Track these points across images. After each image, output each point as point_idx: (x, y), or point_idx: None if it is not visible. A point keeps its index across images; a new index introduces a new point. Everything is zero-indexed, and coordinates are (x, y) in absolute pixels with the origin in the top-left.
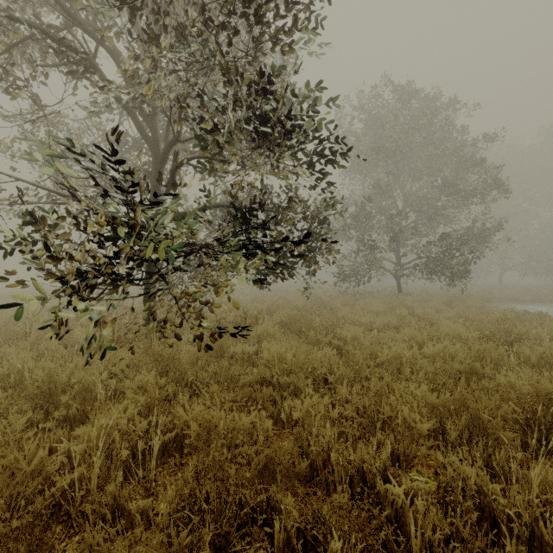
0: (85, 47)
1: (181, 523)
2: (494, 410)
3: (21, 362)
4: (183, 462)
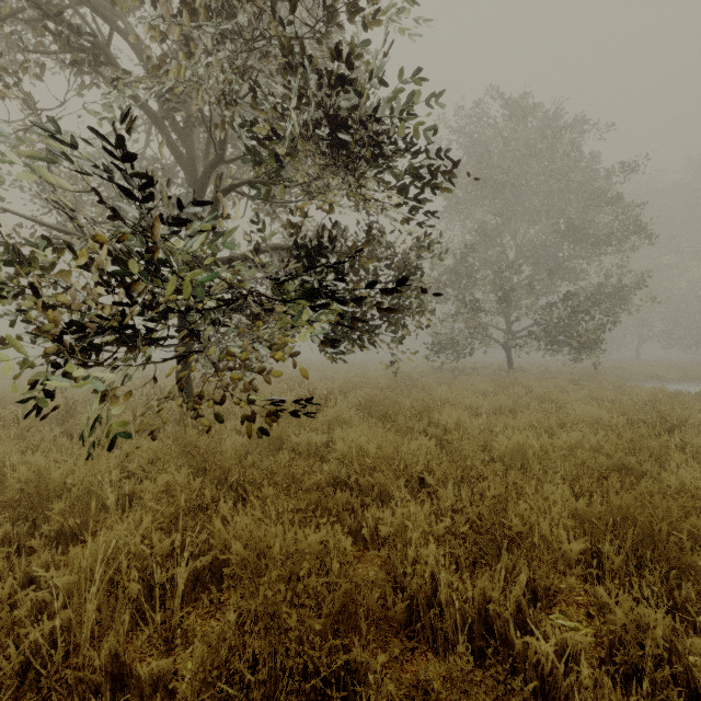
0: (95, 31)
1: (214, 699)
2: (675, 524)
3: (2, 456)
4: (223, 598)
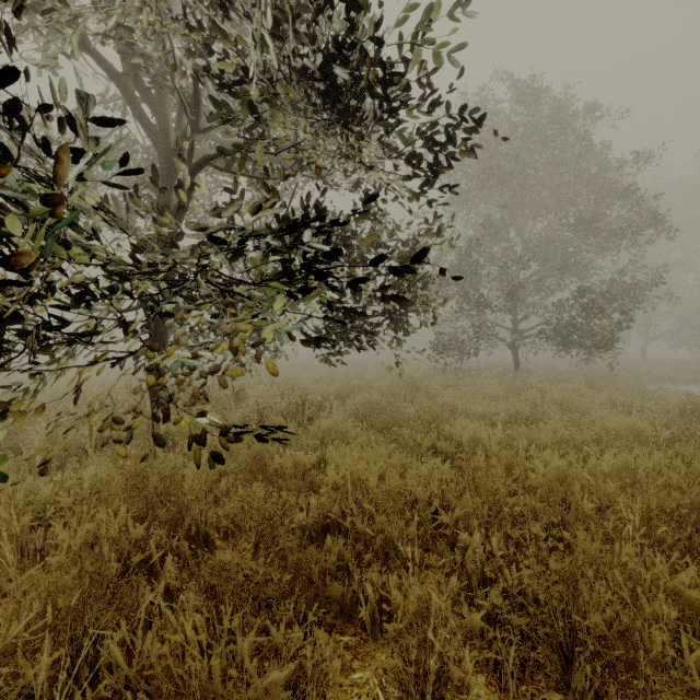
0: None
1: None
2: None
3: None
4: None
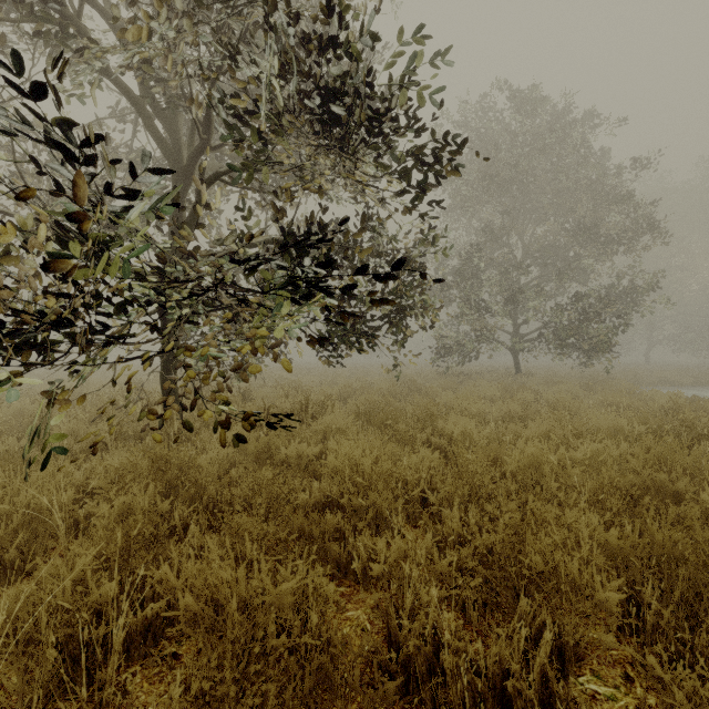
0: (63, 1)
1: None
2: None
3: None
4: (180, 653)
